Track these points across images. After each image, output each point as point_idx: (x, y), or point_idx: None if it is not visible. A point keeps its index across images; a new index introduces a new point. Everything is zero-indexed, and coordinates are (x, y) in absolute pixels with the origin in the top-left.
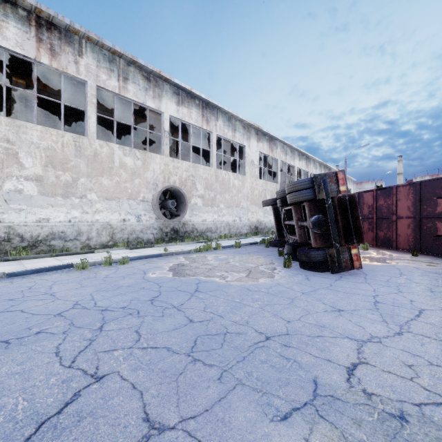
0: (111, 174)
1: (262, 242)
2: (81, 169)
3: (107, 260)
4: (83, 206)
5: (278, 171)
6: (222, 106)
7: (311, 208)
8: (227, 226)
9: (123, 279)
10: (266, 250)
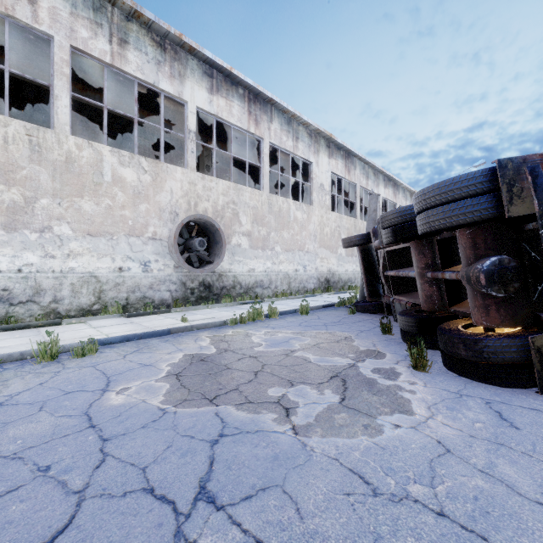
0: (97, 194)
1: (341, 303)
2: (41, 183)
3: (46, 350)
4: (45, 246)
5: (357, 201)
6: (278, 99)
7: (478, 242)
8: (286, 278)
9: (31, 415)
10: (353, 319)
